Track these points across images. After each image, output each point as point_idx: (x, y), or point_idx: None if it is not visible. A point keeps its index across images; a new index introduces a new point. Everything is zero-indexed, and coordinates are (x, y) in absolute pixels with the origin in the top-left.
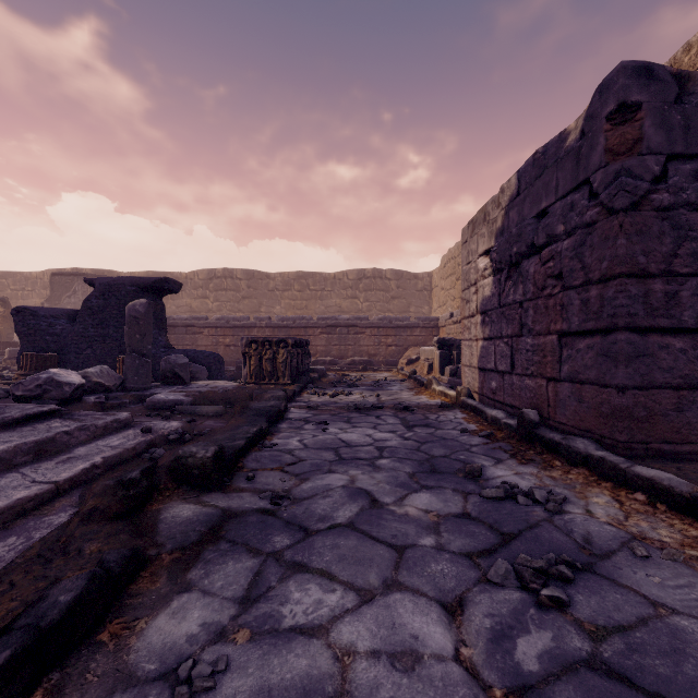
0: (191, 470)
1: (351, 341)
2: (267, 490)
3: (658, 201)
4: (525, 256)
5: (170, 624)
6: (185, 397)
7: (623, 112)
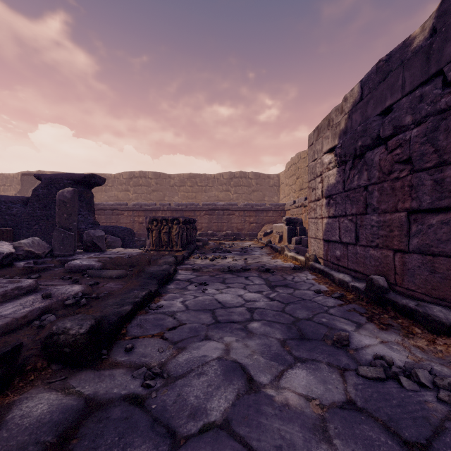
0: (62, 348)
1: (225, 220)
2: (143, 363)
3: None
4: (369, 148)
5: None
6: (96, 262)
7: None
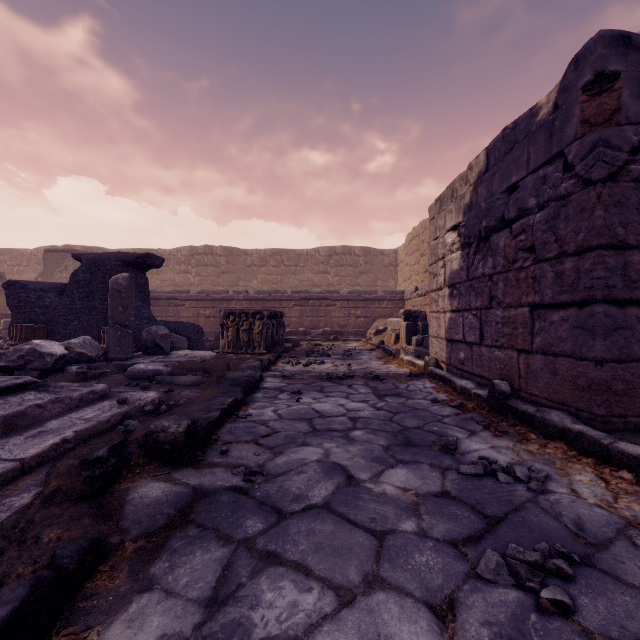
0: (162, 445)
1: (323, 313)
2: (241, 465)
3: (636, 171)
4: (494, 230)
5: (125, 635)
6: (164, 367)
7: (600, 83)
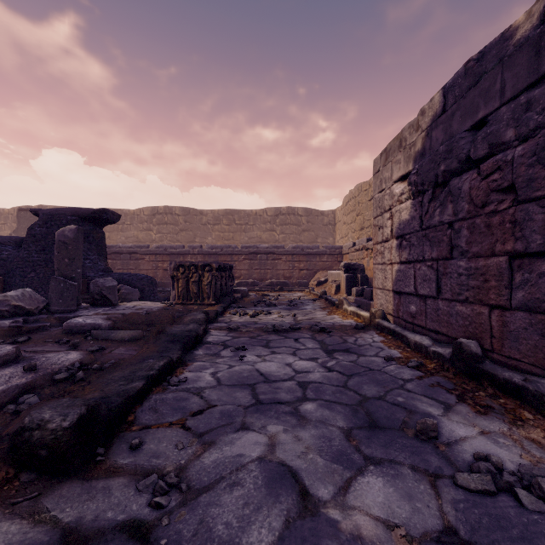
0: (36, 450)
1: (270, 266)
2: (154, 468)
3: None
4: (455, 174)
5: None
6: (104, 321)
7: None
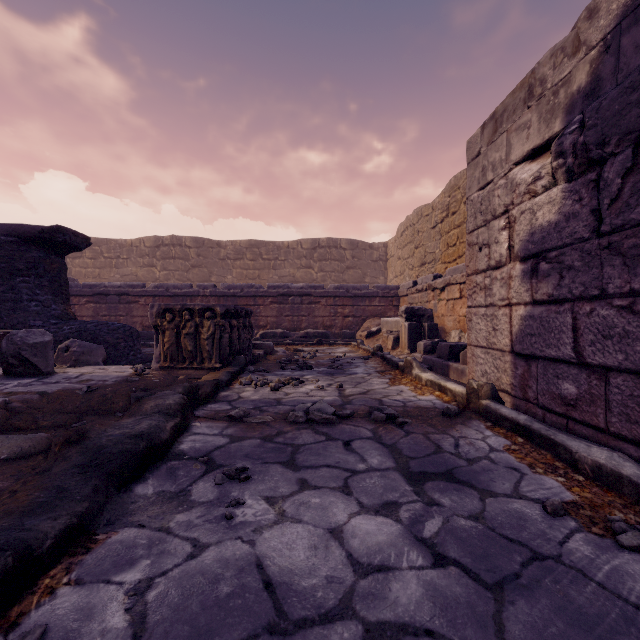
0: None
1: (305, 312)
2: None
3: None
4: None
5: None
6: None
7: None
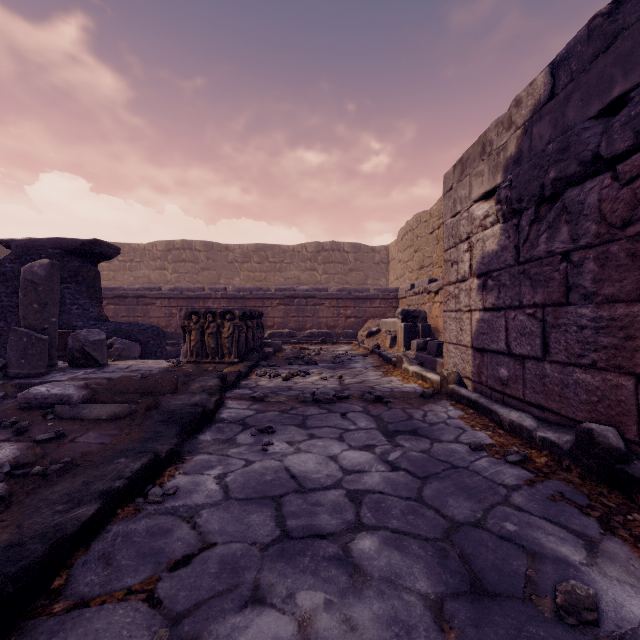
0: None
1: (310, 313)
2: None
3: None
4: (572, 182)
5: None
6: (77, 390)
7: None
